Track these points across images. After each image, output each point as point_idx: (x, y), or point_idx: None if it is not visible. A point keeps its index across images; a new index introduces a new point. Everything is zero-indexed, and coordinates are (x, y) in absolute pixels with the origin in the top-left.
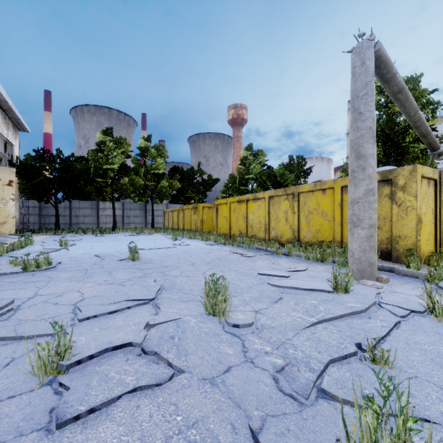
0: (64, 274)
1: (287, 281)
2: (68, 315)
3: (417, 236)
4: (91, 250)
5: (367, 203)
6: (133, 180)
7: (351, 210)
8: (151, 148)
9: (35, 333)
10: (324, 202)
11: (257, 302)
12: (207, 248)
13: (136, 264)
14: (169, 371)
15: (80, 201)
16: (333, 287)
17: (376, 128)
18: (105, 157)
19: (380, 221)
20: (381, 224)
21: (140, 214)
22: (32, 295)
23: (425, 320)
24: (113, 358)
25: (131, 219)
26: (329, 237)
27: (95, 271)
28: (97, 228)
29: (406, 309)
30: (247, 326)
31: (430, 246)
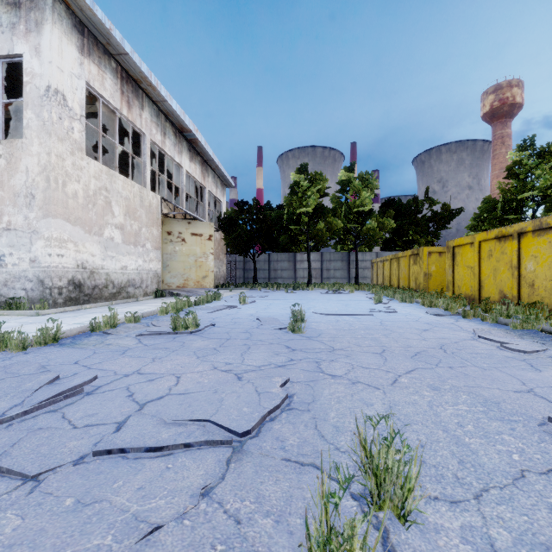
0: (200, 342)
1: None
2: (108, 428)
3: None
4: (262, 311)
5: None
6: (330, 223)
7: None
8: (355, 180)
9: (13, 465)
10: None
11: None
12: (426, 320)
13: (292, 339)
14: None
15: (278, 254)
16: None
17: None
18: (298, 199)
19: None
20: None
21: (341, 267)
22: (132, 370)
23: None
24: None
25: (331, 272)
26: None
27: (234, 343)
28: (292, 283)
29: None
30: None
31: None
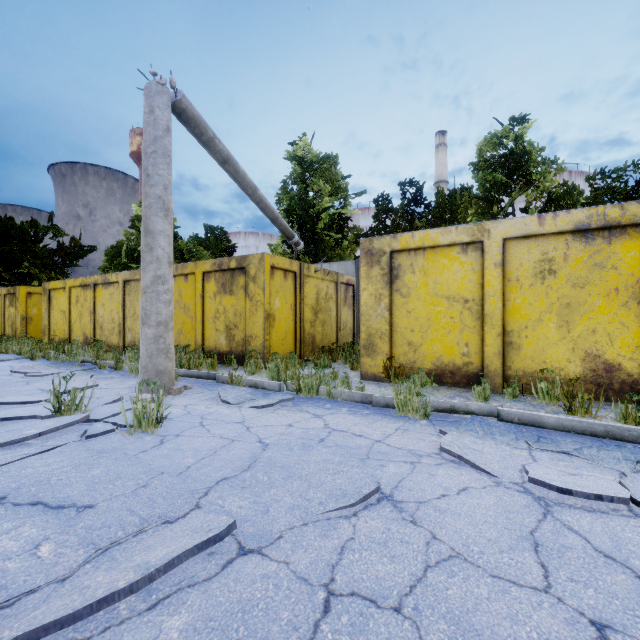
0: None
1: (13, 409)
2: None
3: (265, 335)
4: None
5: (156, 293)
6: None
7: (141, 303)
8: None
9: None
10: (186, 292)
11: None
12: None
13: None
14: None
15: None
16: (55, 410)
17: (291, 206)
18: None
19: (237, 318)
20: (238, 322)
21: None
22: None
23: (121, 435)
24: None
25: None
26: (192, 340)
27: None
28: None
29: (121, 424)
30: None
31: (289, 346)
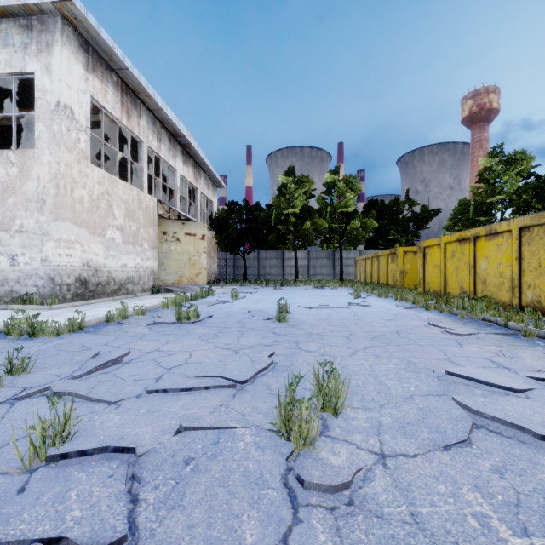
0: (202, 330)
1: (510, 401)
2: (150, 381)
3: None
4: (252, 305)
5: None
6: (316, 223)
7: None
8: (340, 182)
9: (99, 397)
10: None
11: (399, 435)
12: (394, 312)
13: (278, 327)
14: (121, 529)
15: (267, 251)
16: None
17: None
18: (286, 201)
19: None
20: None
21: (327, 264)
22: (153, 349)
23: None
24: (104, 464)
25: (318, 269)
26: None
27: (230, 330)
28: (281, 279)
29: None
30: (323, 489)
31: None
